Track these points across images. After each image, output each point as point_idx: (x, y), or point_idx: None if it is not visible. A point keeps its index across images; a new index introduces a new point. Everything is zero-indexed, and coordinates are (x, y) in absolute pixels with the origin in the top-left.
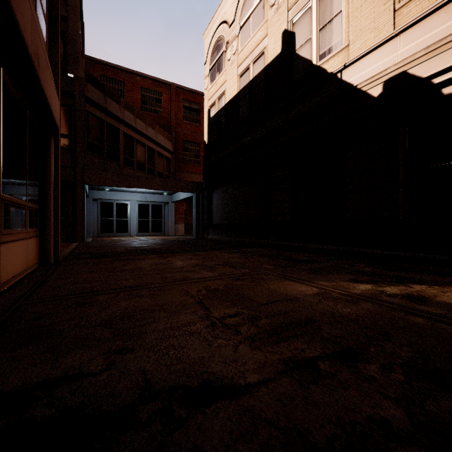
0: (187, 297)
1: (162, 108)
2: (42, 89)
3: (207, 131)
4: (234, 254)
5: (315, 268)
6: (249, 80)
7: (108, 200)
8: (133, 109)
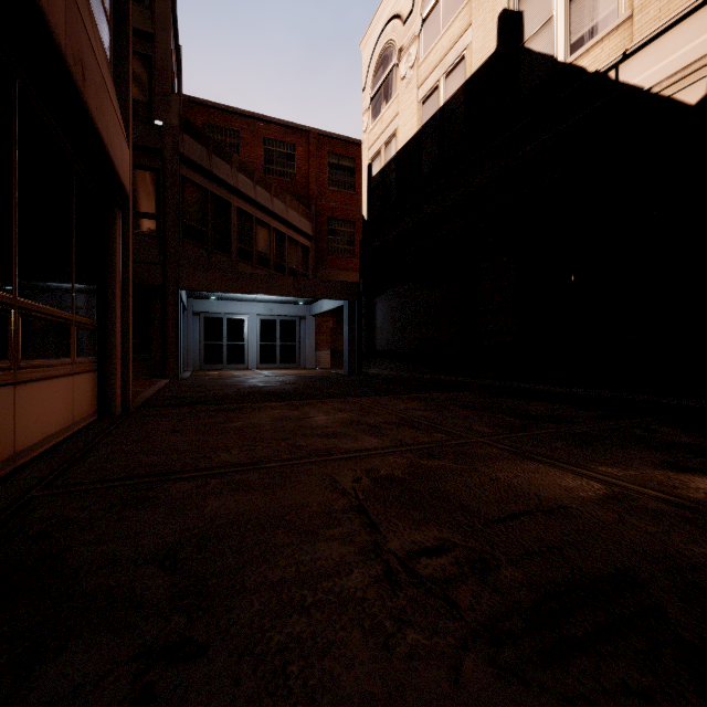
0: (334, 494)
1: (295, 169)
2: (91, 122)
3: (366, 200)
4: (414, 403)
5: (576, 433)
6: (438, 107)
7: (215, 314)
8: (251, 172)
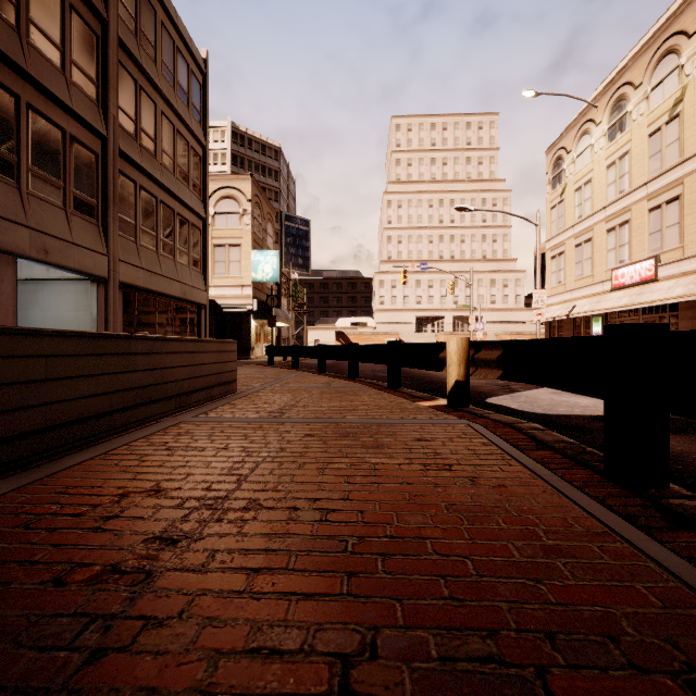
0: None
1: None
2: None
3: None
4: None
5: None
6: None
7: None
8: None
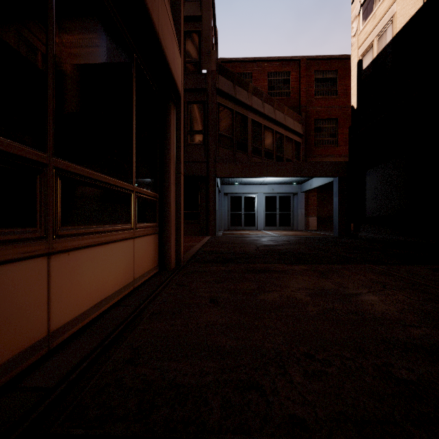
0: None
1: (290, 89)
2: None
3: (356, 91)
4: None
5: None
6: None
7: (237, 194)
8: (260, 94)
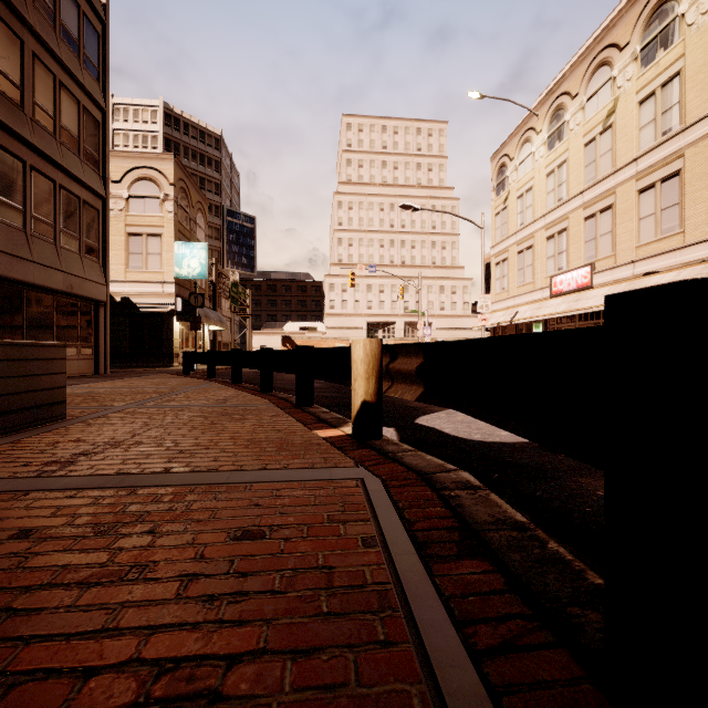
0: None
1: None
2: None
3: None
4: None
5: None
6: None
7: None
8: None
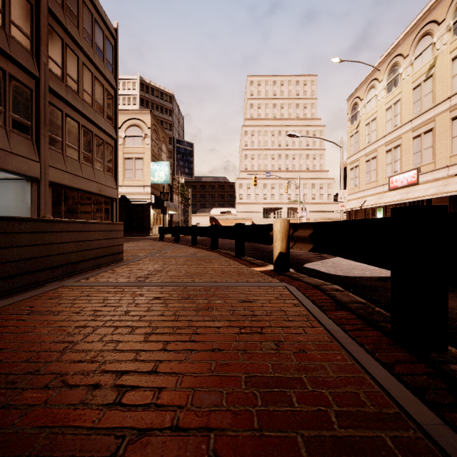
0: None
1: None
2: None
3: None
4: None
5: None
6: None
7: None
8: None
